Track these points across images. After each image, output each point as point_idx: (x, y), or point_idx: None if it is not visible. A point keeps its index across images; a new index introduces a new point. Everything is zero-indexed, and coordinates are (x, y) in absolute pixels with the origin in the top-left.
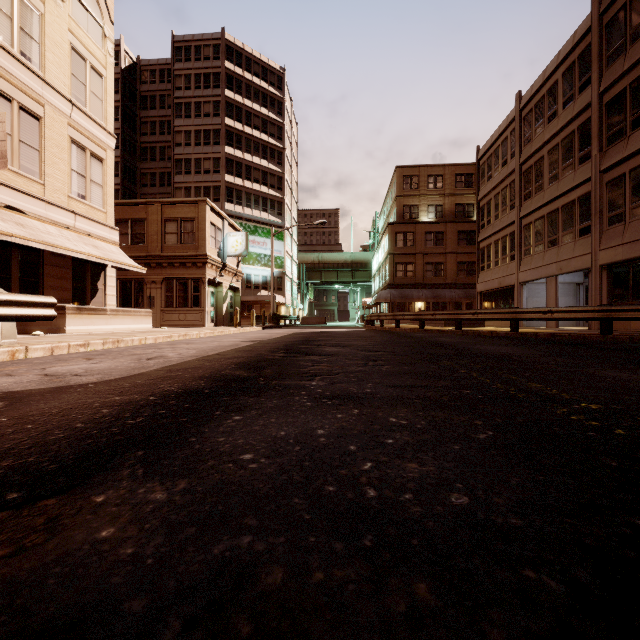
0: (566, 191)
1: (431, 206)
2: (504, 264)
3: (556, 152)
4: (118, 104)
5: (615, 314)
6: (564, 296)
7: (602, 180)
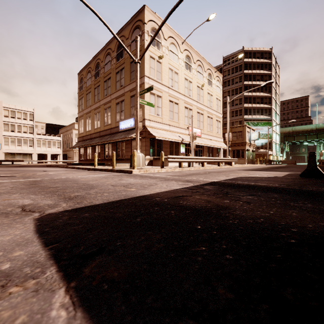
0: None
1: None
2: None
3: None
4: None
5: None
6: None
7: None
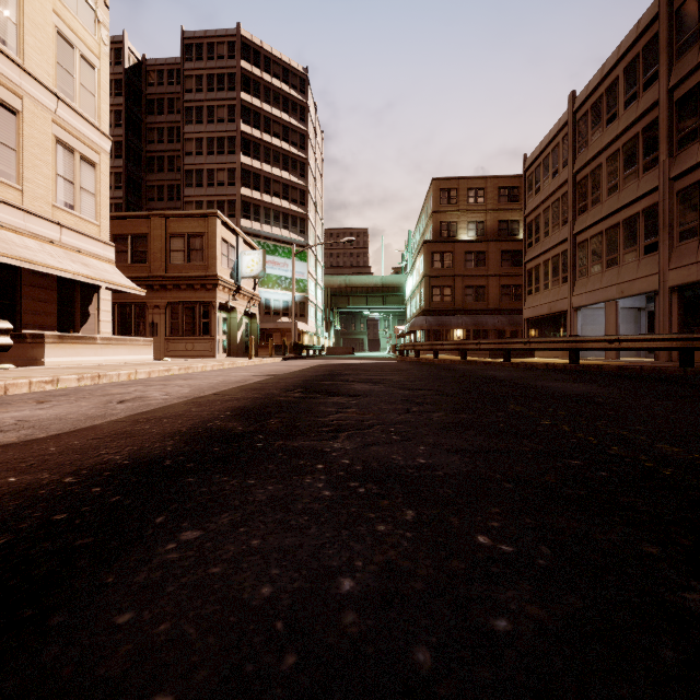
0: (628, 203)
1: (471, 223)
2: (555, 287)
3: (616, 159)
4: (121, 108)
5: (698, 343)
6: (623, 323)
7: (672, 189)
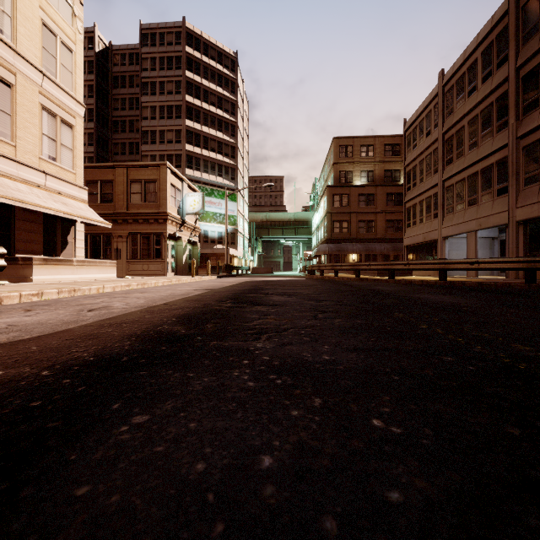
0: (485, 156)
1: (363, 172)
2: (428, 221)
3: (476, 122)
4: (93, 83)
5: (539, 264)
6: (481, 249)
7: (519, 145)
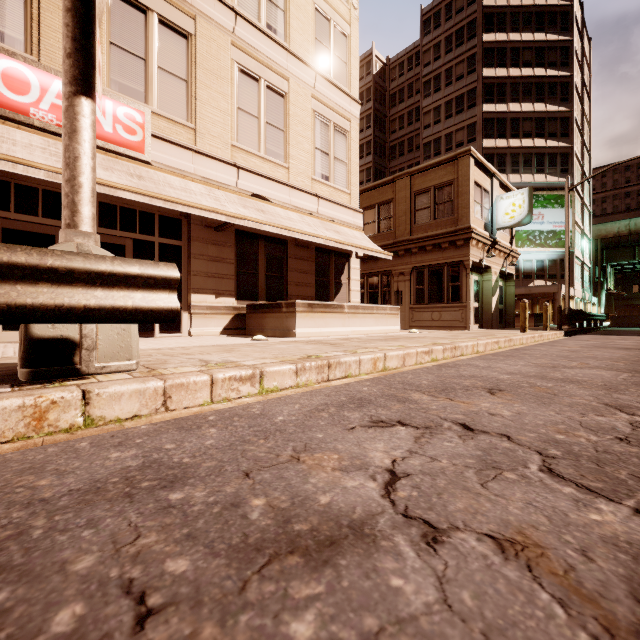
0: None
1: None
2: None
3: None
4: (370, 111)
5: None
6: None
7: None
